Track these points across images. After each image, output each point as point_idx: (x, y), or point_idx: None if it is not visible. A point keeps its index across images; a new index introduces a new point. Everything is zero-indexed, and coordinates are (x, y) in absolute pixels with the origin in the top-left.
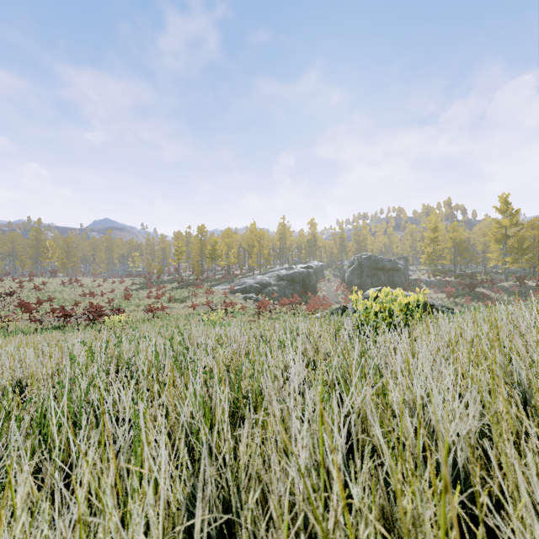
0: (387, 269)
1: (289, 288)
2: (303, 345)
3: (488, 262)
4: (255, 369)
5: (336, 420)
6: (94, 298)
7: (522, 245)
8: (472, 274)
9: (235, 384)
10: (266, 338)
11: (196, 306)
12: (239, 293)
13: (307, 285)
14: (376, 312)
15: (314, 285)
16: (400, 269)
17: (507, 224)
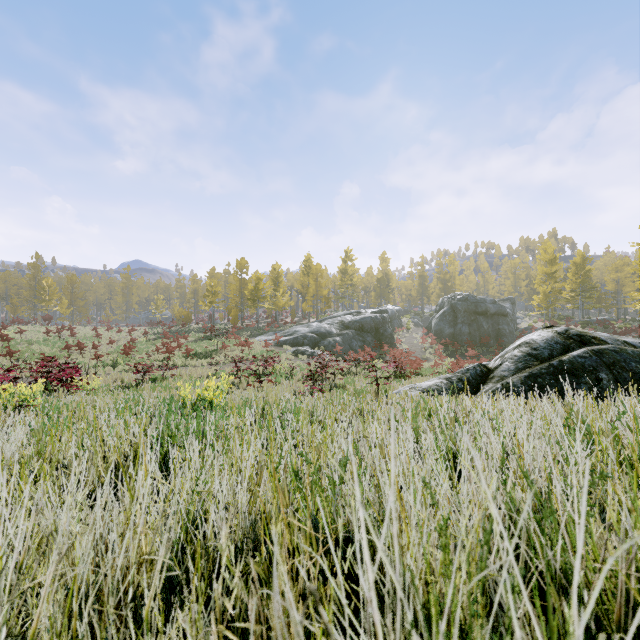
0: (491, 314)
1: (357, 339)
2: None
3: (622, 306)
4: None
5: None
6: (86, 352)
7: None
8: (605, 321)
9: None
10: None
11: (224, 364)
12: (288, 346)
13: (382, 336)
14: None
15: (391, 336)
16: (508, 314)
17: None
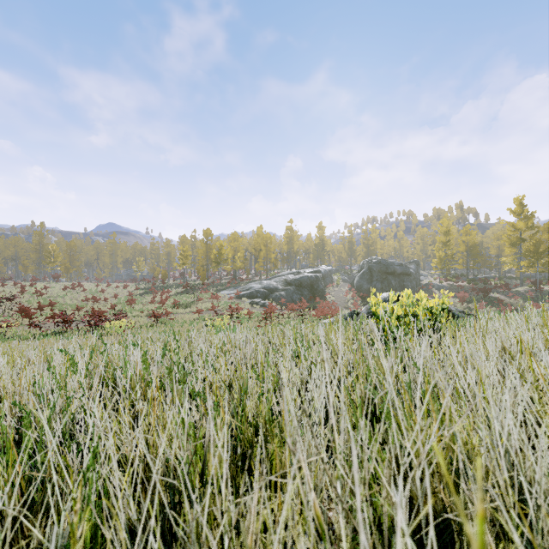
0: (398, 274)
1: (297, 293)
2: (321, 355)
3: (501, 266)
4: (265, 388)
5: (387, 471)
6: (97, 303)
7: (538, 249)
8: (485, 278)
9: (238, 407)
10: (275, 345)
11: (201, 312)
12: (245, 298)
13: (316, 290)
14: (398, 317)
15: (323, 290)
16: (411, 274)
17: (522, 227)
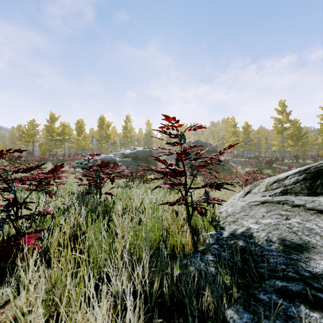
0: (210, 151)
1: (133, 164)
2: None
3: (260, 150)
4: None
5: None
6: None
7: (300, 133)
8: (258, 156)
9: None
10: None
11: None
12: (79, 168)
13: (150, 162)
14: None
15: (156, 162)
16: (217, 152)
17: (285, 120)
